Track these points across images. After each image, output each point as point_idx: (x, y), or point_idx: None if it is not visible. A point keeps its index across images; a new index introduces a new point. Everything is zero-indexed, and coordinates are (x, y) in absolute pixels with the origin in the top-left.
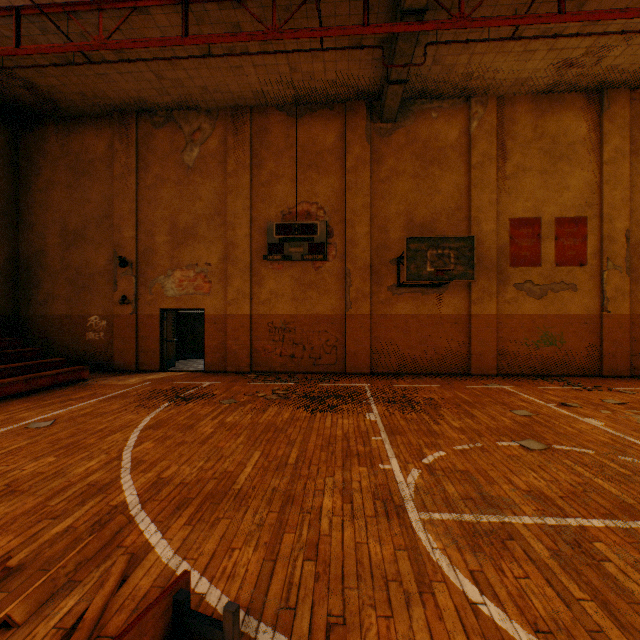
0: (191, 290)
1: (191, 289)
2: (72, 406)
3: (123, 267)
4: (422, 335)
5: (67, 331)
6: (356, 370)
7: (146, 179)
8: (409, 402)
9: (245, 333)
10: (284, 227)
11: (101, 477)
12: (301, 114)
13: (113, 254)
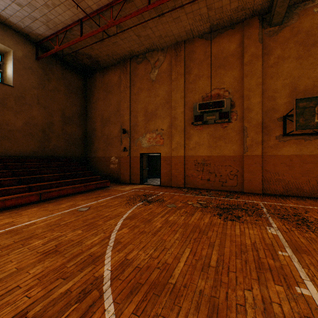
0: (154, 143)
1: (154, 143)
2: (99, 200)
3: (124, 133)
4: (304, 169)
5: (103, 164)
6: (251, 191)
7: (134, 90)
8: (302, 221)
9: (181, 166)
10: (203, 105)
11: (96, 250)
12: (213, 37)
13: (120, 128)
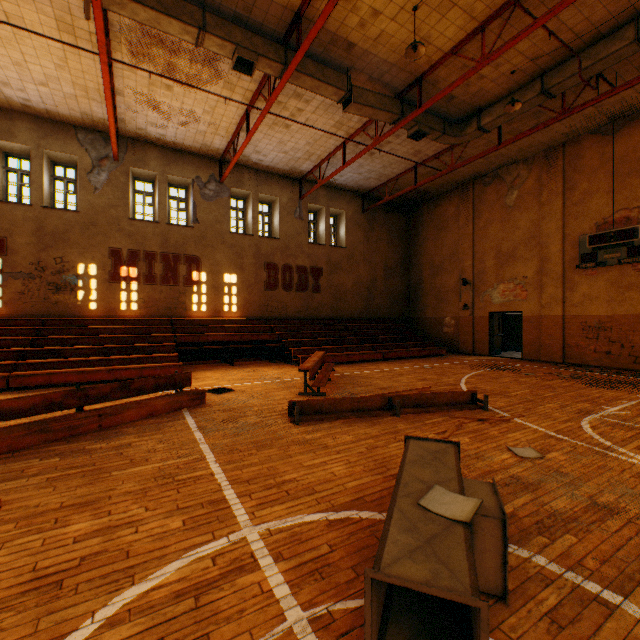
0: (510, 298)
1: (510, 297)
2: (438, 364)
3: (464, 285)
4: None
5: (432, 327)
6: None
7: (478, 224)
8: None
9: (556, 331)
10: (596, 237)
11: (453, 382)
12: (617, 128)
13: (458, 277)
